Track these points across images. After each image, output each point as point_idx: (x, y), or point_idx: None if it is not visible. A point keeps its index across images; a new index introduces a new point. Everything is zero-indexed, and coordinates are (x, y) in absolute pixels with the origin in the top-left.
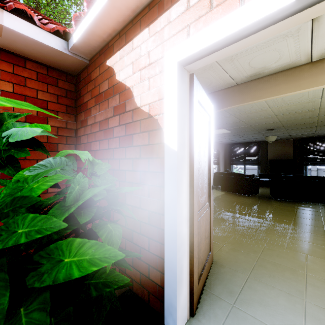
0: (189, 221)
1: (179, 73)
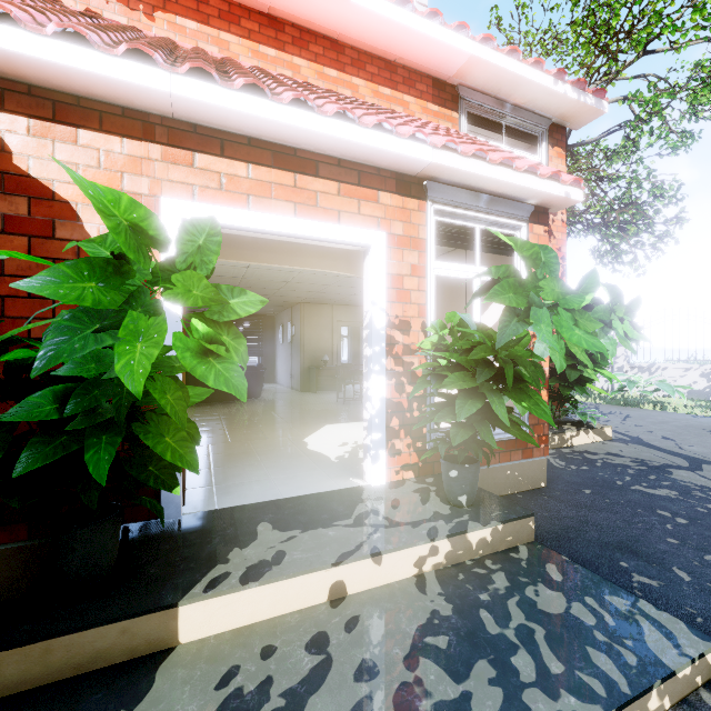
0: None
1: None
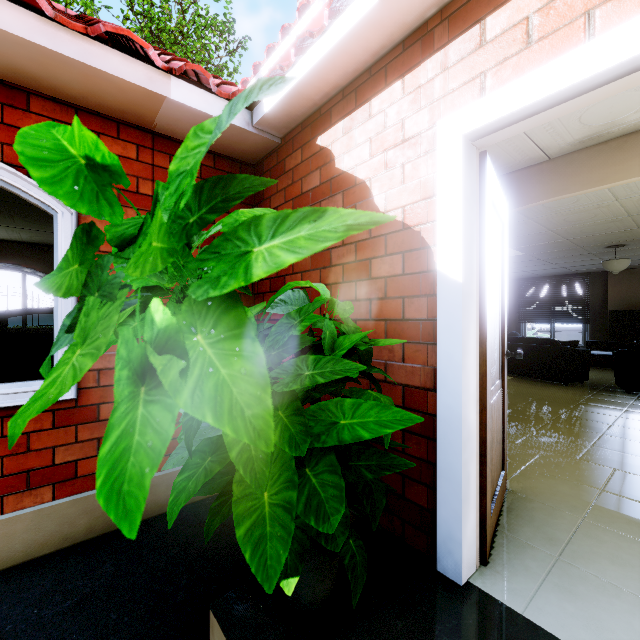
0: (478, 402)
1: (464, 153)
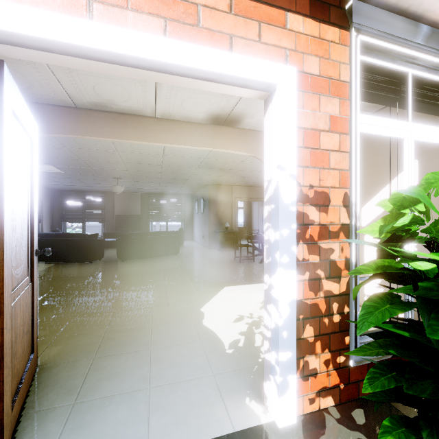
0: None
1: None
